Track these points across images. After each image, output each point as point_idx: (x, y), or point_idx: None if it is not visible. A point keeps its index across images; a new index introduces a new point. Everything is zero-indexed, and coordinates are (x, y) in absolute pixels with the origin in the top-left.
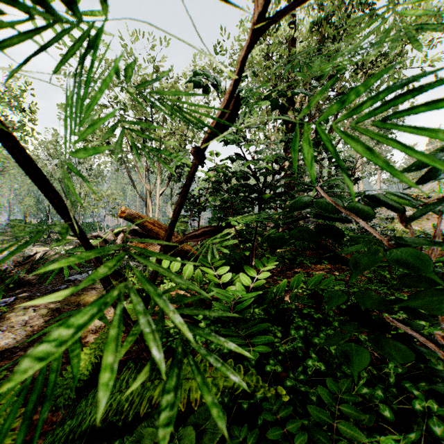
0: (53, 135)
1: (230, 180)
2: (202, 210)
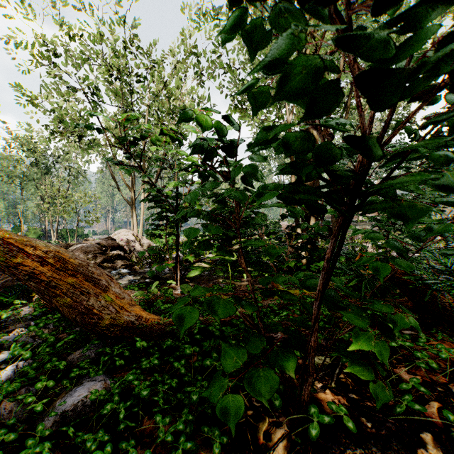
0: (27, 130)
1: (233, 154)
2: (183, 219)
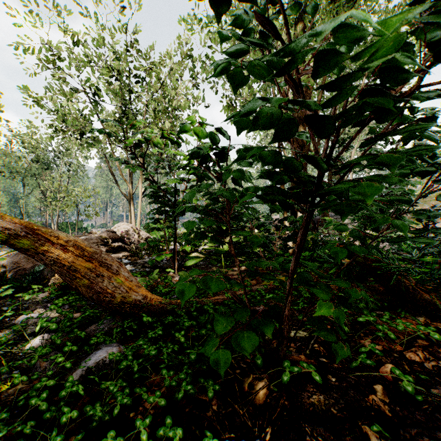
0: (29, 128)
1: (224, 158)
2: (180, 214)
